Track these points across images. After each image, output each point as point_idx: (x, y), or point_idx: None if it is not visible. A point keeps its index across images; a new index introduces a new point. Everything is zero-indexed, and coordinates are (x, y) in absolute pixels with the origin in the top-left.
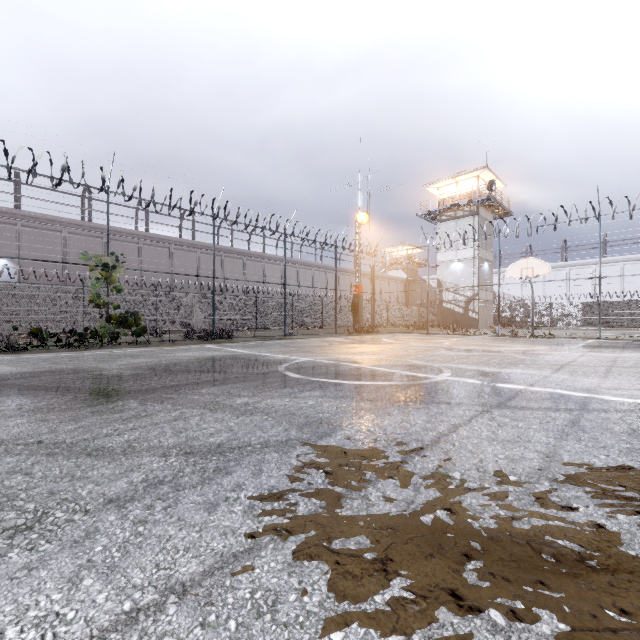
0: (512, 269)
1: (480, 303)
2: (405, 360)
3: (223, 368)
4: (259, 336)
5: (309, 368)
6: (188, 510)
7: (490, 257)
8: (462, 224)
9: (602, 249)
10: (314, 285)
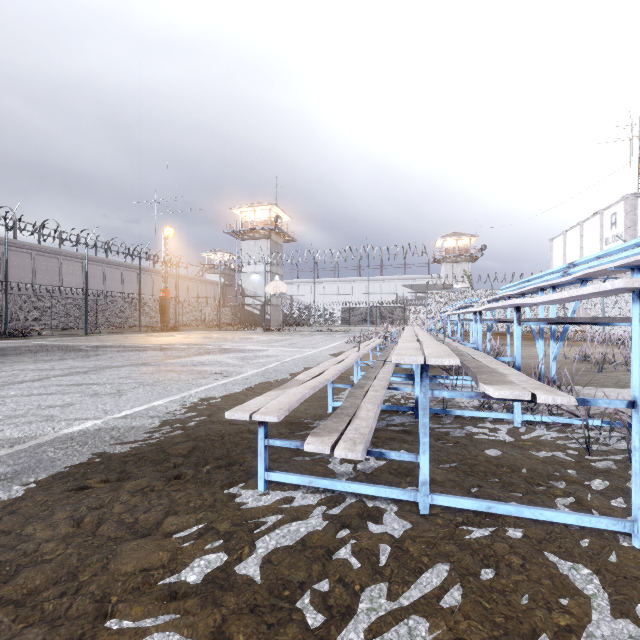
0: (269, 287)
1: (272, 307)
2: (167, 342)
3: (39, 349)
4: (58, 334)
5: (100, 346)
6: (55, 362)
7: (281, 272)
8: (259, 244)
9: (357, 271)
10: (124, 285)
